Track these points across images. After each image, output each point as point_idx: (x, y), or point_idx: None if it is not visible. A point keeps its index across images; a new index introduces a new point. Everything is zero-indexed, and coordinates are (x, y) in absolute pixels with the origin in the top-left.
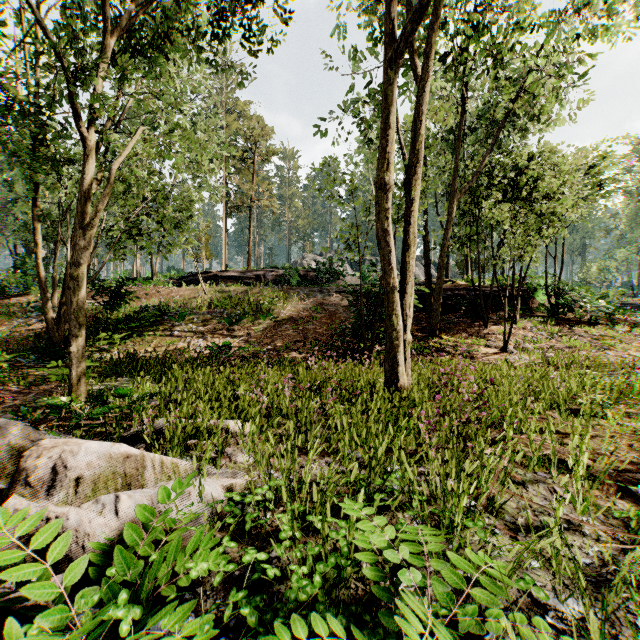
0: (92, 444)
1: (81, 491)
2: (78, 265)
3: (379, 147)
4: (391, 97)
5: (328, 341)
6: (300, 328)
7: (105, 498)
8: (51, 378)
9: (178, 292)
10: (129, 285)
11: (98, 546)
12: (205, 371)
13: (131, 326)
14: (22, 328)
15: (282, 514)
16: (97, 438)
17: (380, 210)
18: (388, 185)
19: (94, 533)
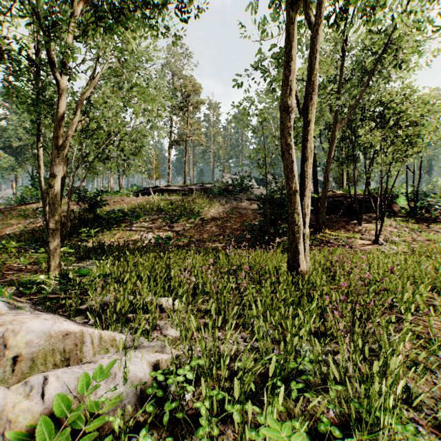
0: (34, 323)
1: (19, 368)
2: (54, 176)
3: (284, 77)
4: (294, 35)
5: (241, 235)
6: (220, 225)
7: (34, 380)
8: (41, 260)
9: (136, 200)
10: (103, 196)
11: (16, 435)
12: (150, 256)
13: (103, 224)
14: (32, 225)
15: (201, 402)
16: (60, 309)
17: (284, 128)
18: (291, 107)
19: (16, 419)
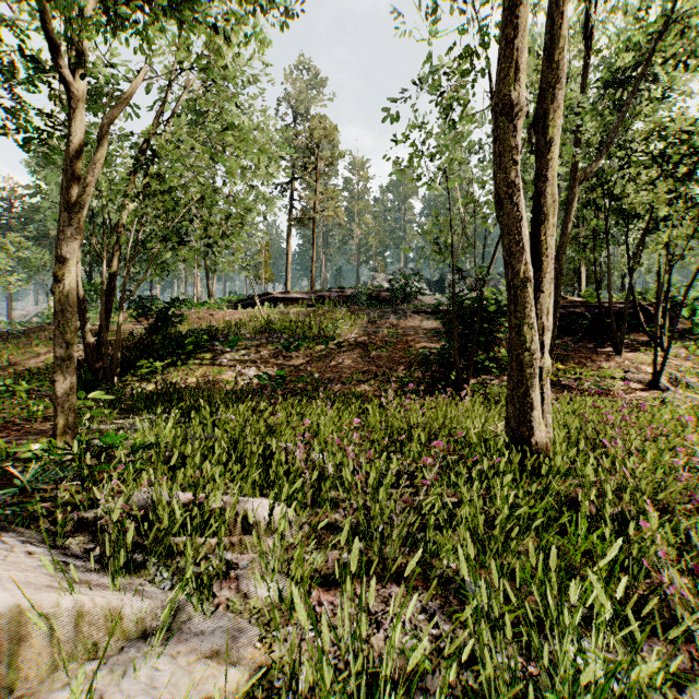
0: None
1: None
2: (64, 261)
3: (502, 44)
4: None
5: (406, 371)
6: (370, 355)
7: None
8: None
9: (233, 315)
10: (182, 308)
11: None
12: (243, 409)
13: (178, 353)
14: None
15: None
16: (48, 518)
17: (503, 150)
18: (518, 106)
19: None
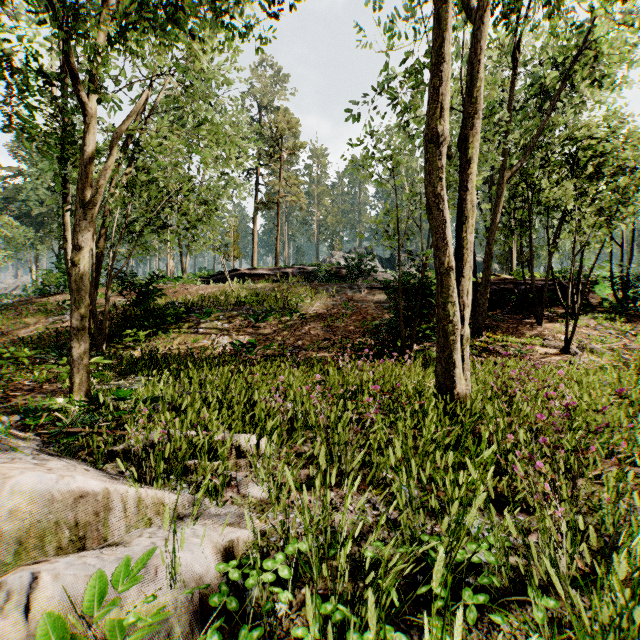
0: (26, 478)
1: None
2: (80, 249)
3: (431, 89)
4: (448, 21)
5: (360, 339)
6: (329, 325)
7: (15, 580)
8: (63, 376)
9: (206, 290)
10: (159, 283)
11: None
12: (223, 370)
13: (157, 323)
14: (56, 325)
15: (304, 627)
16: (84, 451)
17: (432, 169)
18: (443, 137)
19: None
